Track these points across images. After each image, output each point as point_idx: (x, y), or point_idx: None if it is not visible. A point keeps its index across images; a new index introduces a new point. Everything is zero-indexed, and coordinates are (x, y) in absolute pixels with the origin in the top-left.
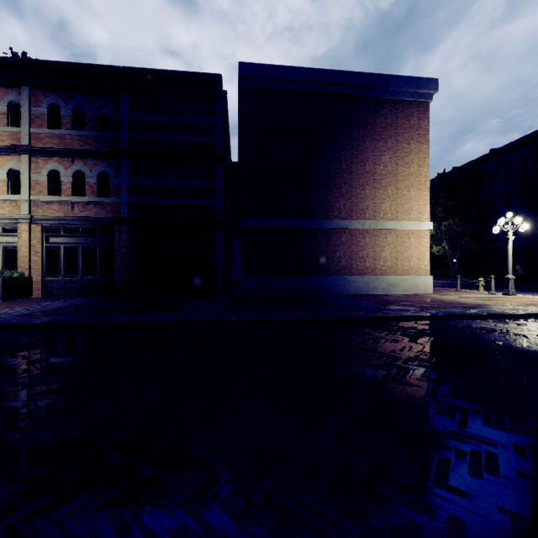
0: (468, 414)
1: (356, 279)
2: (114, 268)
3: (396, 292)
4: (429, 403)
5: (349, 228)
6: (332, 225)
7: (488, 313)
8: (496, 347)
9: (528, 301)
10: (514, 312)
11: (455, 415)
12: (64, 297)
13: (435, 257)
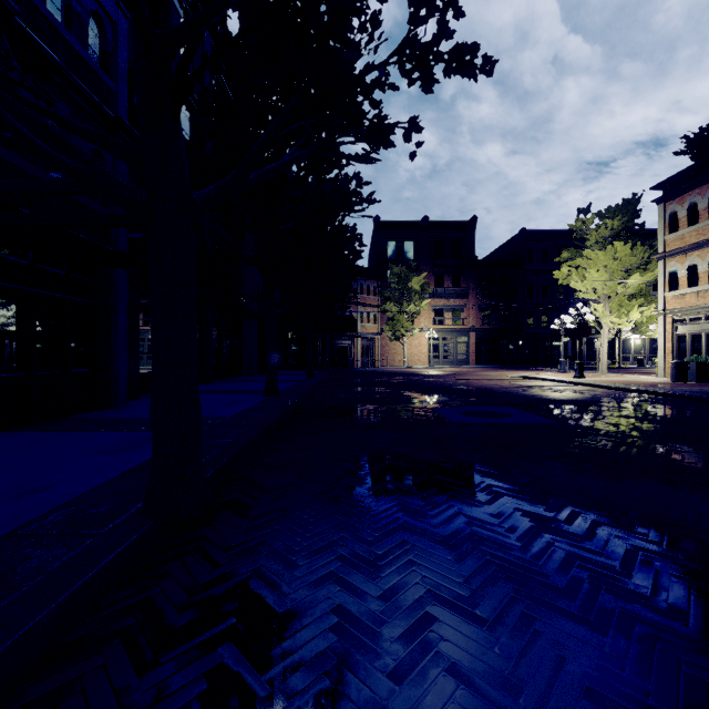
0: None
1: None
2: None
3: None
4: None
5: None
6: None
7: None
8: None
9: None
10: None
11: None
12: None
13: None
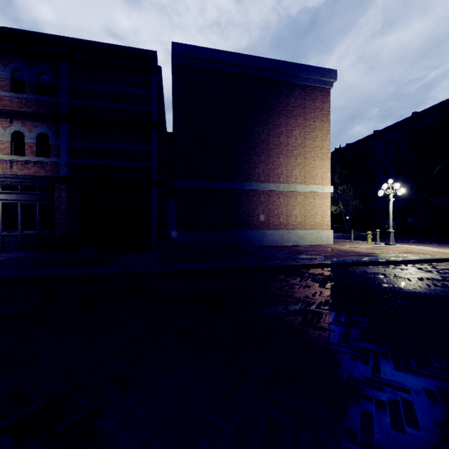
0: (379, 358)
1: (273, 233)
2: (54, 223)
3: (304, 244)
4: (344, 348)
5: (266, 190)
6: (253, 187)
7: (378, 260)
8: (389, 290)
9: (405, 249)
10: (397, 259)
11: (368, 360)
12: (2, 251)
13: (332, 215)
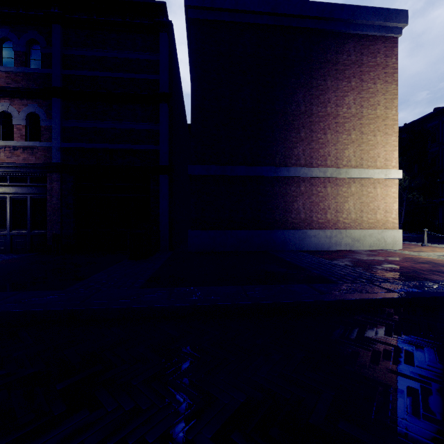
0: None
1: (317, 233)
2: (47, 221)
3: (361, 248)
4: None
5: (308, 176)
6: (290, 173)
7: None
8: None
9: None
10: None
11: None
12: None
13: None
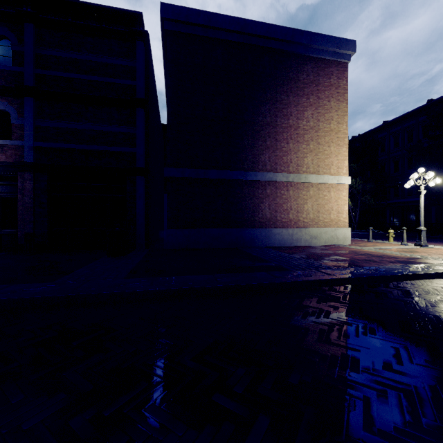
0: None
1: (281, 231)
2: (18, 220)
3: (318, 244)
4: None
5: (273, 180)
6: (257, 177)
7: (437, 270)
8: None
9: None
10: None
11: None
12: None
13: None
